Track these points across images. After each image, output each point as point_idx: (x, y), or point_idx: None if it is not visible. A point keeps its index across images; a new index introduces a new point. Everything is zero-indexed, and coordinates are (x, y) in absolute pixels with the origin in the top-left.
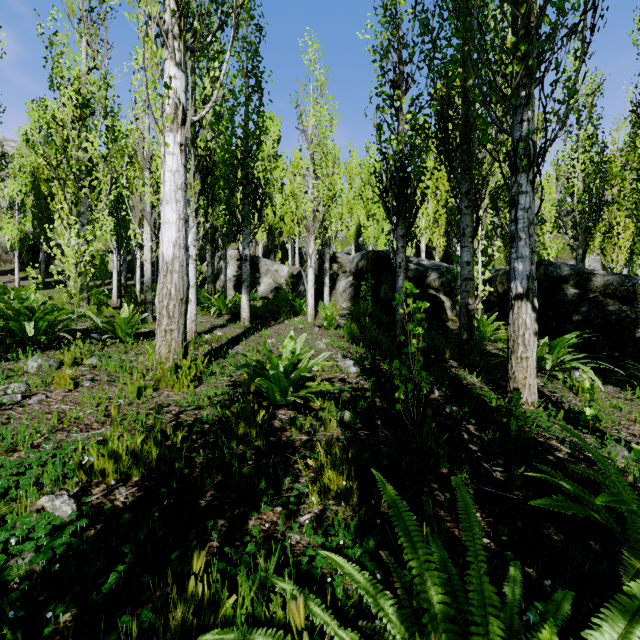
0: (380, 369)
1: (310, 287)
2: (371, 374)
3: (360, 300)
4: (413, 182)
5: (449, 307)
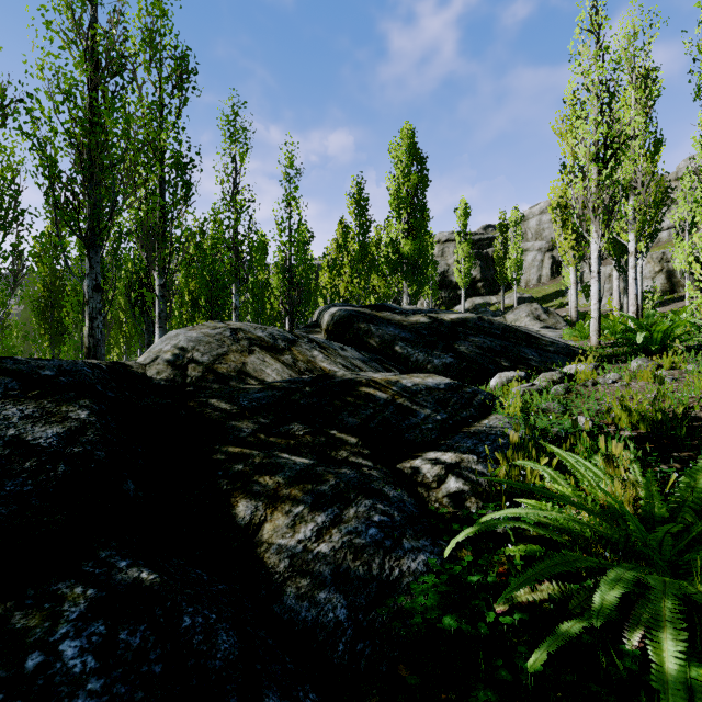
0: None
1: None
2: None
3: None
4: None
5: None
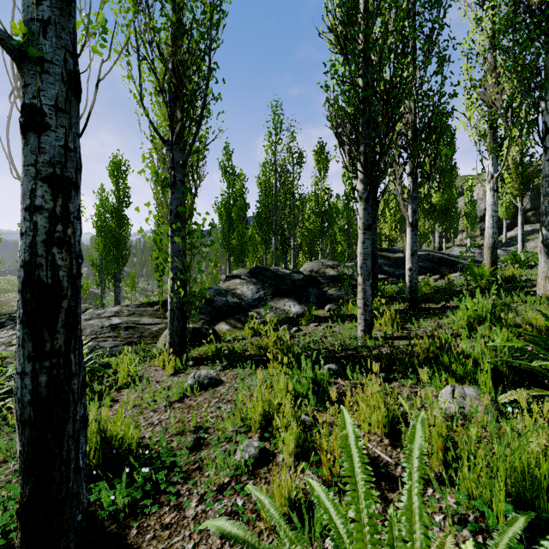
0: None
1: None
2: None
3: None
4: None
5: None
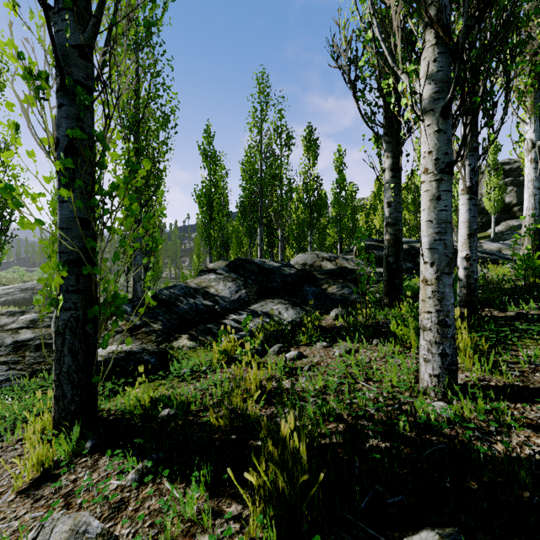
0: None
1: None
2: None
3: None
4: None
5: None
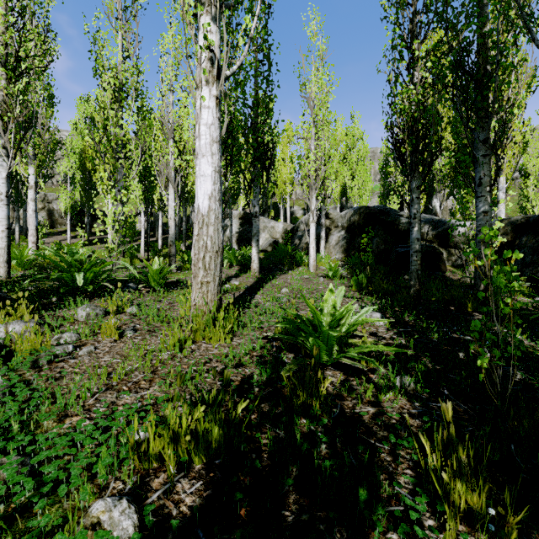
0: (406, 322)
1: (312, 240)
2: (400, 327)
3: (352, 252)
4: (432, 131)
5: (444, 258)
